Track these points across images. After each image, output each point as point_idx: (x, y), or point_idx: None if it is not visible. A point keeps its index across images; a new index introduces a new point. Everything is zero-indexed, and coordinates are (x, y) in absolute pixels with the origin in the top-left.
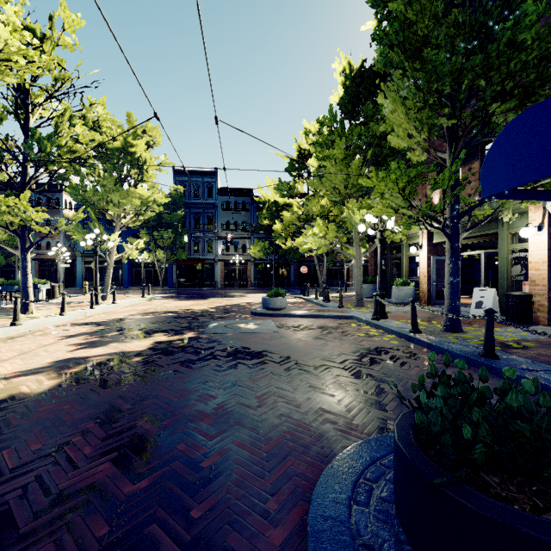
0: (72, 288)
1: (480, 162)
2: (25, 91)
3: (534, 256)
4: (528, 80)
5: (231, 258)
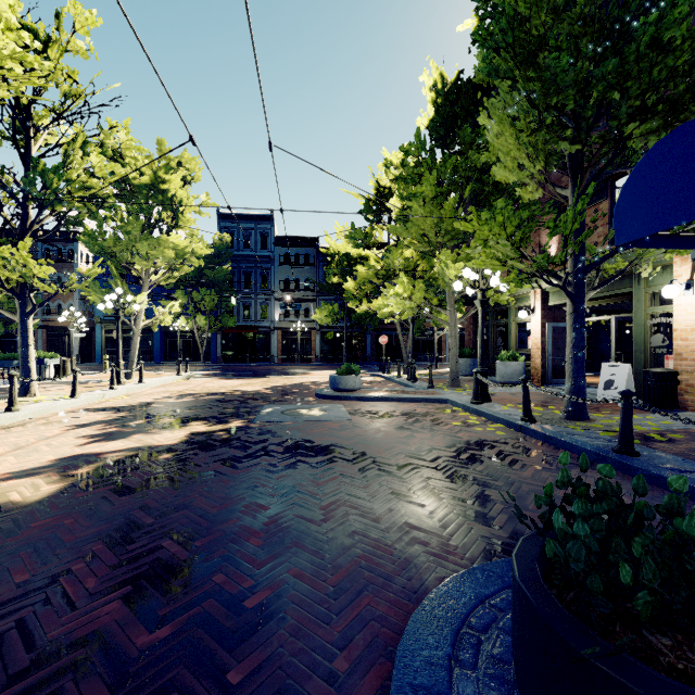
0: (89, 364)
1: (610, 201)
2: (25, 110)
3: (680, 323)
4: (676, 92)
5: (291, 326)
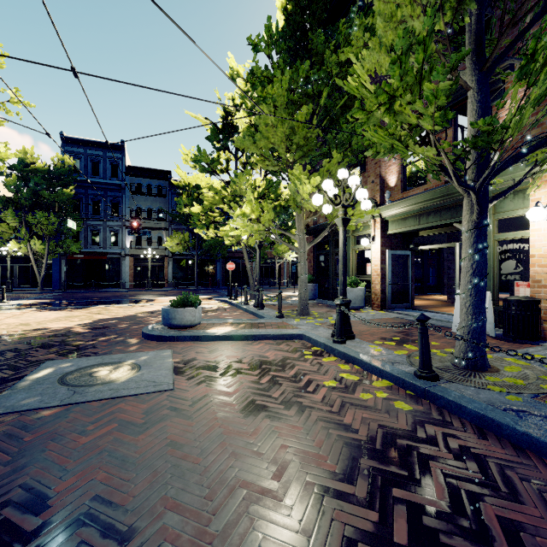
0: None
1: (454, 130)
2: None
3: (538, 248)
4: None
5: (143, 253)
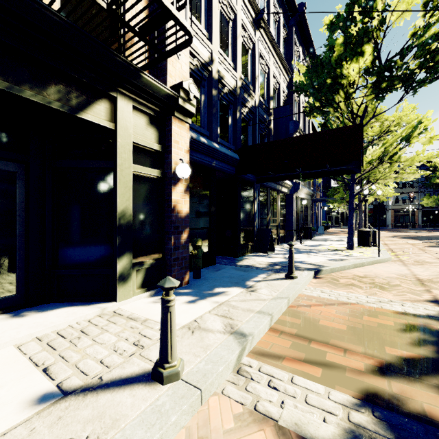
0: None
1: None
2: None
3: None
4: None
5: (399, 207)
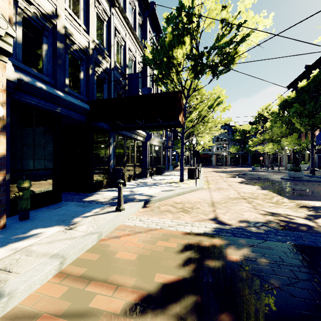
0: None
1: None
2: None
3: None
4: None
5: (219, 153)
